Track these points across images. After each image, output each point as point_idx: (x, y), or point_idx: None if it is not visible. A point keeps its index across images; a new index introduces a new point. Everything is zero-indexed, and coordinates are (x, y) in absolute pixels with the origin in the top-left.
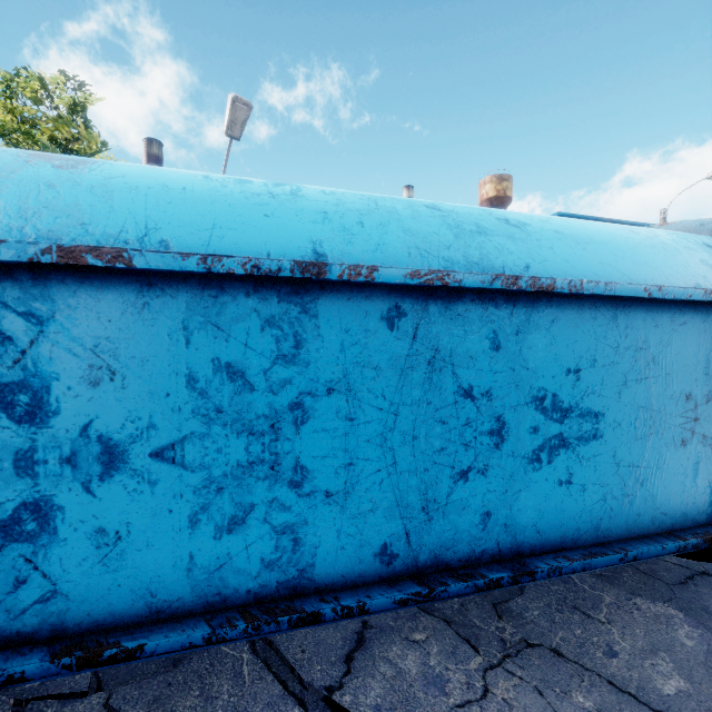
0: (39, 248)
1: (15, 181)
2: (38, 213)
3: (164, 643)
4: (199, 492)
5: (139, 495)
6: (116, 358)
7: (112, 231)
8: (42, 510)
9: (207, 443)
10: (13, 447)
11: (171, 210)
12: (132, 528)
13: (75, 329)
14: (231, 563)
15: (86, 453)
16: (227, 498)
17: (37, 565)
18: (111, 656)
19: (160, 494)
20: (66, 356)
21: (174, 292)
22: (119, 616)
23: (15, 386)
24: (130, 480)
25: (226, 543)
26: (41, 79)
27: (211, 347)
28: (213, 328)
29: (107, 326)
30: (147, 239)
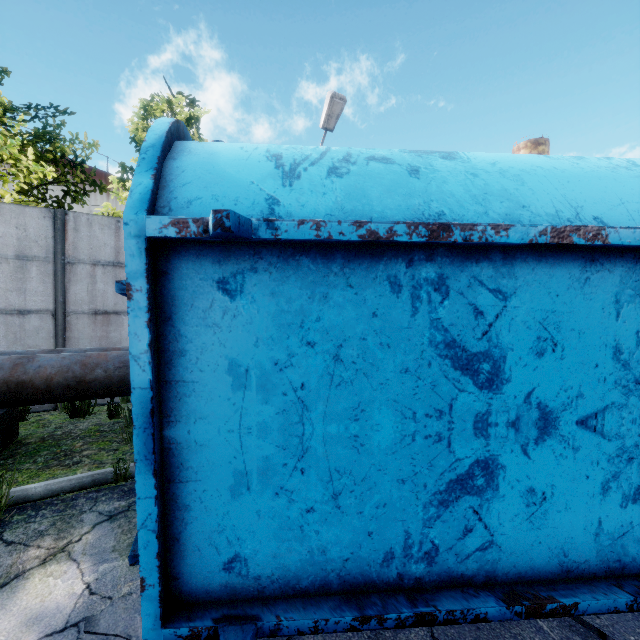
0: (537, 230)
1: (446, 173)
2: (484, 199)
3: (593, 604)
4: (612, 460)
5: (563, 460)
6: (558, 331)
7: (550, 212)
8: (489, 467)
9: (624, 413)
10: (474, 410)
11: (576, 189)
12: (555, 491)
13: (529, 304)
14: (632, 532)
15: (526, 418)
16: (635, 468)
17: (480, 517)
18: (551, 610)
19: (580, 460)
20: (520, 329)
21: (611, 266)
22: (536, 571)
23: (480, 356)
24: (558, 445)
25: (629, 512)
26: (169, 101)
27: (637, 320)
28: (639, 301)
29: (554, 300)
30: (582, 217)
